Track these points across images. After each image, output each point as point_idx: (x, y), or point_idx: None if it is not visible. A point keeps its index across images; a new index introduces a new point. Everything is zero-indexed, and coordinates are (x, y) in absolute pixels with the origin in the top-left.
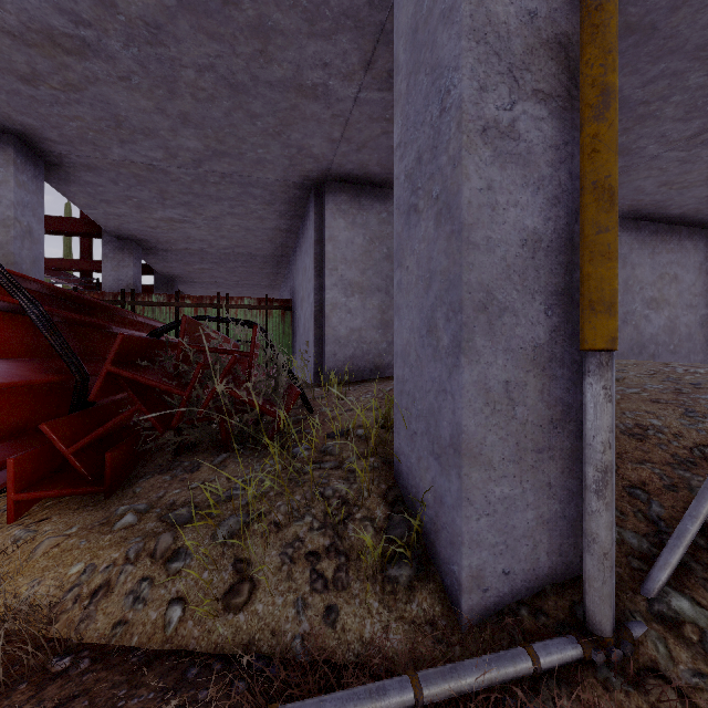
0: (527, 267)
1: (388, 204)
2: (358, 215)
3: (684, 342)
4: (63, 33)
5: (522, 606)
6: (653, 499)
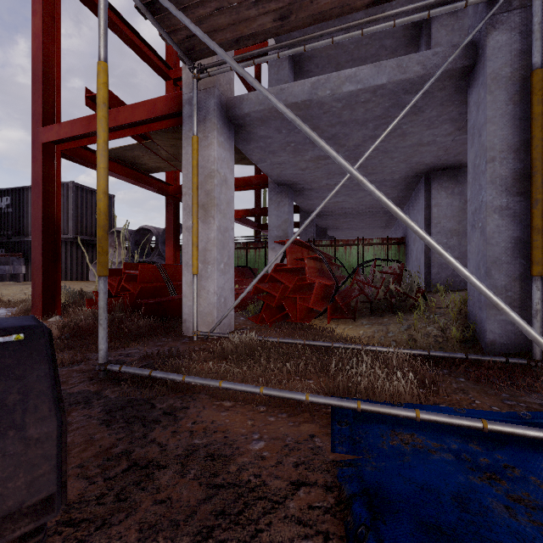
0: (514, 249)
1: None
2: (456, 187)
3: None
4: (323, 156)
5: (511, 354)
6: None
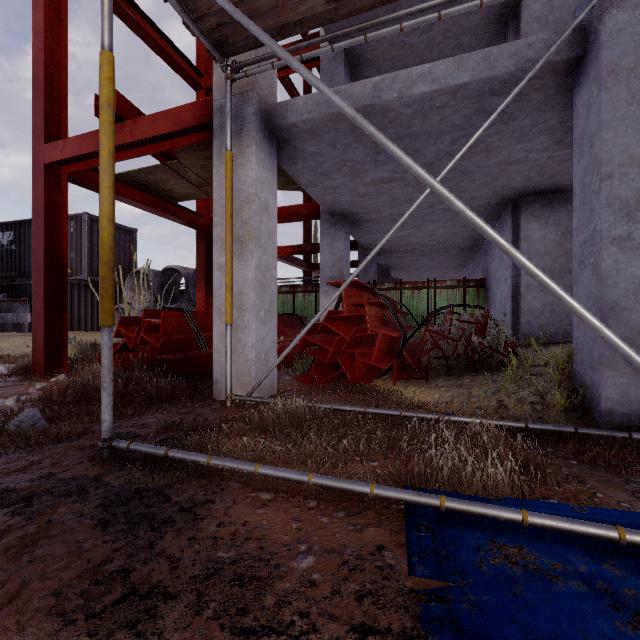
0: (637, 291)
1: None
2: (550, 217)
3: None
4: (386, 178)
5: (634, 427)
6: None
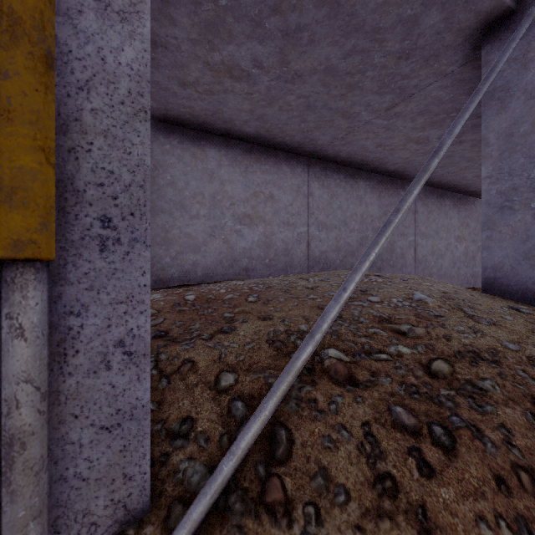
0: None
1: (172, 137)
2: None
3: (399, 259)
4: None
5: None
6: (247, 417)
